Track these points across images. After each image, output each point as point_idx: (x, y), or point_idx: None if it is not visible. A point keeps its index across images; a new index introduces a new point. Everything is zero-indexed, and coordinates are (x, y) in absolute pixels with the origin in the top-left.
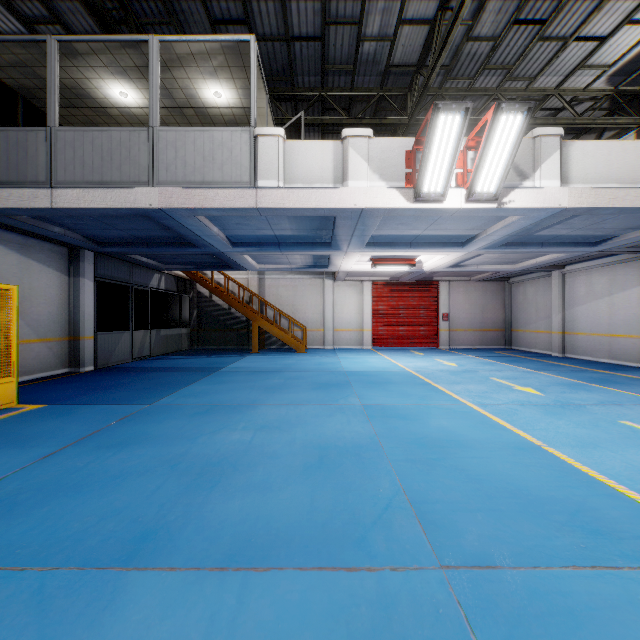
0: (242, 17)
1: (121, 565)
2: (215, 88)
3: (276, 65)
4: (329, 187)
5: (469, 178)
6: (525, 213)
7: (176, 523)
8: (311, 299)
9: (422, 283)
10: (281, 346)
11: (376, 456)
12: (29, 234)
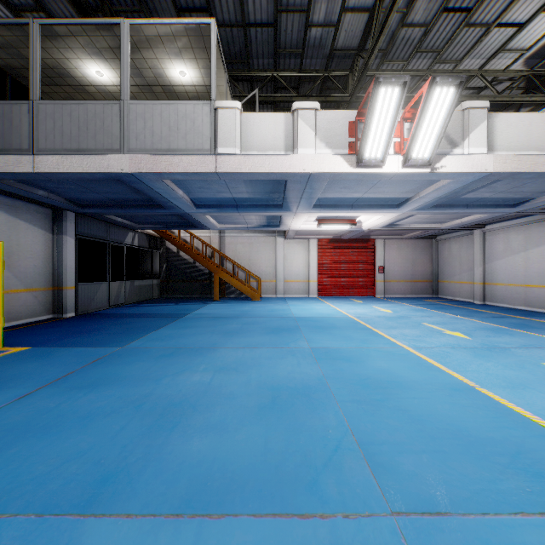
0: (204, 5)
1: (79, 511)
2: (180, 67)
3: (234, 49)
4: (281, 154)
5: (405, 146)
6: (455, 177)
7: (136, 465)
8: (265, 254)
9: (361, 240)
10: (239, 295)
11: (324, 397)
12: (16, 197)
